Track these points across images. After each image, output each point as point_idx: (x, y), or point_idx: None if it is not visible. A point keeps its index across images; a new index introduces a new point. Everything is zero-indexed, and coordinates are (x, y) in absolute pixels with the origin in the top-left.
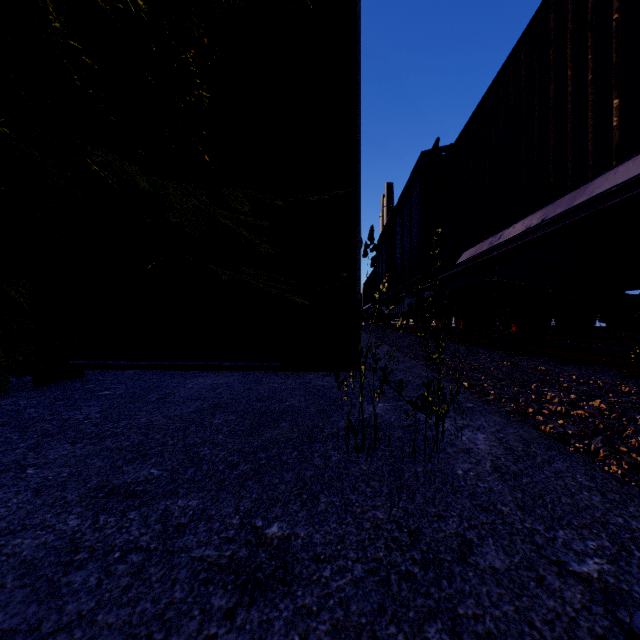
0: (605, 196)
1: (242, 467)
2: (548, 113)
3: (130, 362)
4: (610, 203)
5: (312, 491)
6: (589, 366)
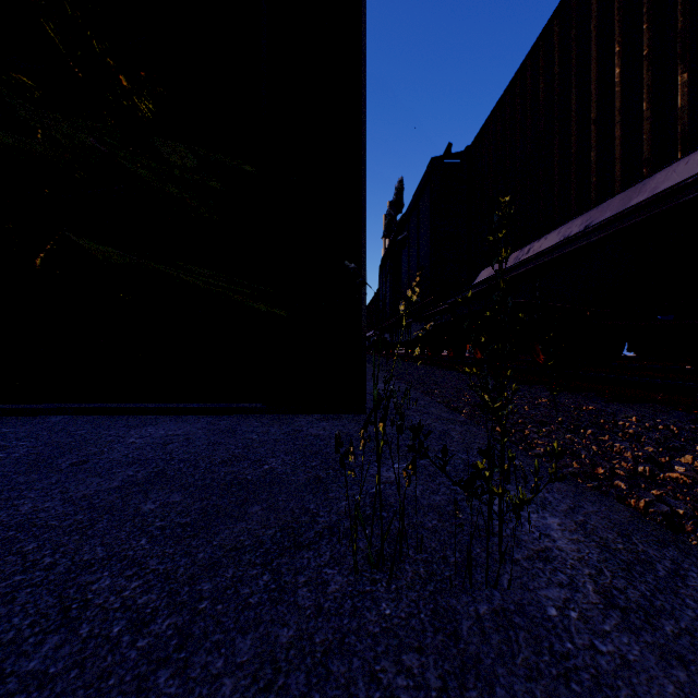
0: (677, 191)
1: (159, 625)
2: (590, 100)
3: (58, 405)
4: (684, 199)
5: (288, 697)
6: (640, 404)
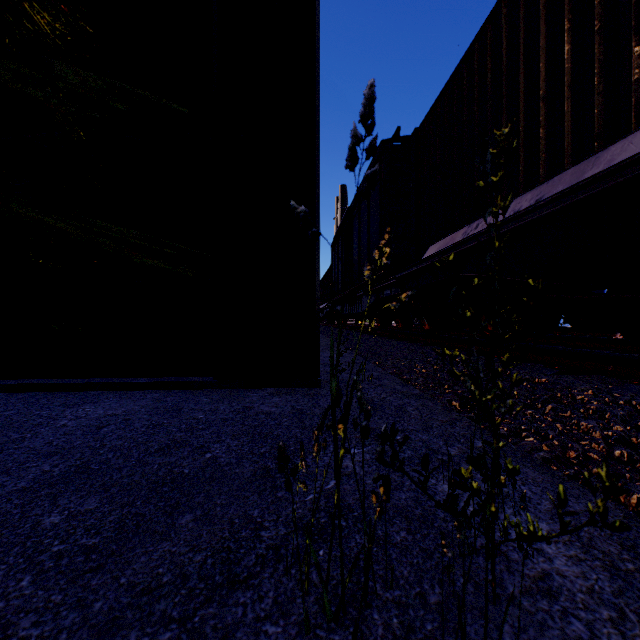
0: (637, 161)
1: None
2: (539, 77)
3: None
4: None
5: None
6: (588, 375)
